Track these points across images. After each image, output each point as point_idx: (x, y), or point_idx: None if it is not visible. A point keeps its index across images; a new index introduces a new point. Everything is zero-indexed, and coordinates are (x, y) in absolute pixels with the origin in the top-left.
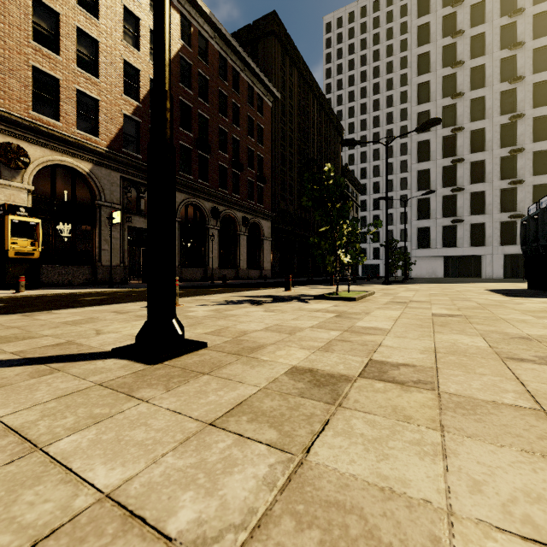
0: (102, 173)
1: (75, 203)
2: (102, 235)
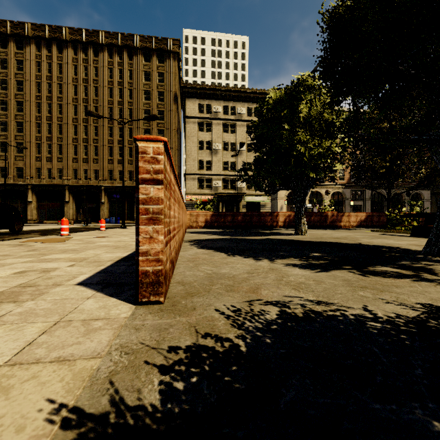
0: (345, 190)
1: (338, 201)
2: (345, 209)
